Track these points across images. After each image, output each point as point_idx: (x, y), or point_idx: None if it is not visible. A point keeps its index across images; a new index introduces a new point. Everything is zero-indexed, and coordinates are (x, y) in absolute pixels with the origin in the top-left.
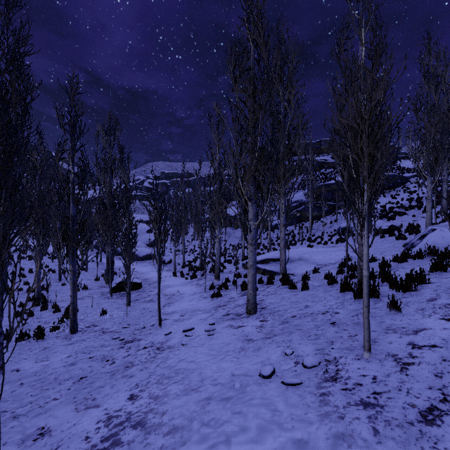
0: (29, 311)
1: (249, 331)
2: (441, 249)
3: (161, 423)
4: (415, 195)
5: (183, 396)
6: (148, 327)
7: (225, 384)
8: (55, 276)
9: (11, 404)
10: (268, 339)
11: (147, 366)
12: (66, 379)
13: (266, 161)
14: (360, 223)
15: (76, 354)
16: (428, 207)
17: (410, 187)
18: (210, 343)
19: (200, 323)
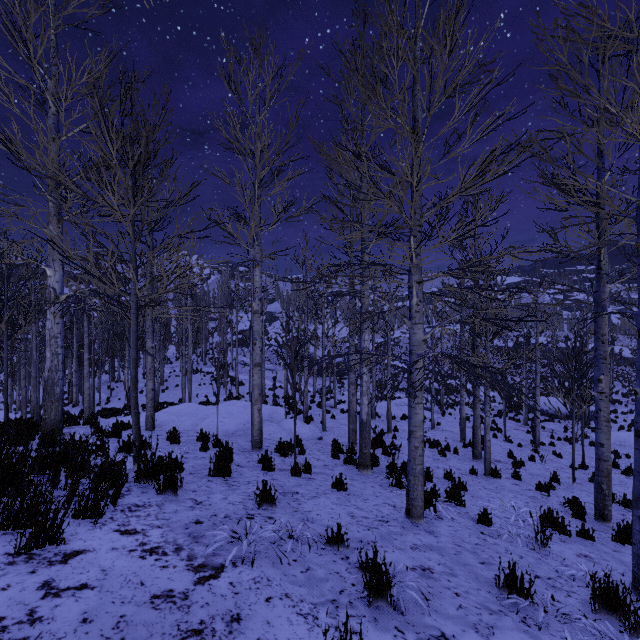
0: None
1: None
2: None
3: None
4: None
5: None
6: None
7: None
8: None
9: None
10: None
11: None
12: None
13: None
14: None
15: None
16: None
17: None
18: None
19: None
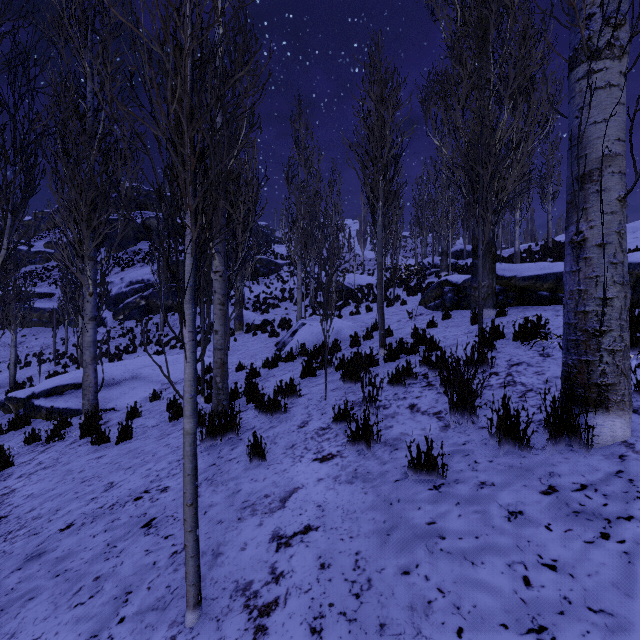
0: None
1: None
2: (310, 347)
3: None
4: (288, 286)
5: None
6: None
7: None
8: None
9: None
10: None
11: None
12: None
13: None
14: (179, 307)
15: None
16: (299, 298)
17: (284, 276)
18: None
19: None
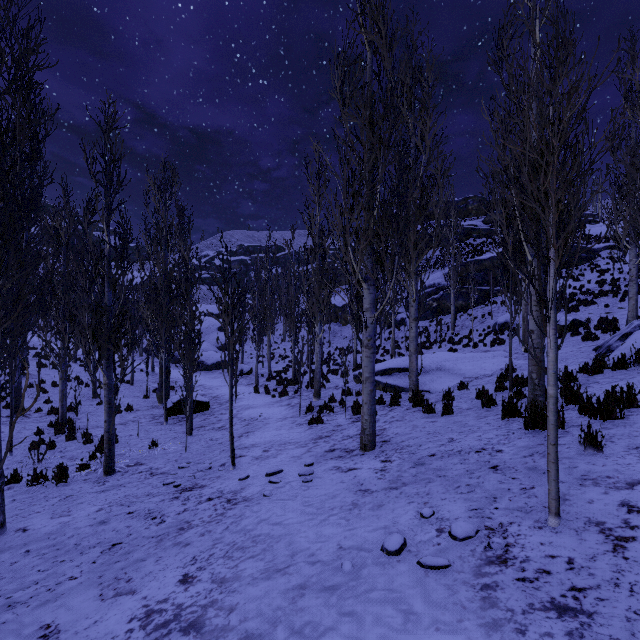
0: (50, 441)
1: (365, 477)
2: None
3: (227, 627)
4: (608, 276)
5: (263, 580)
6: (215, 467)
7: (328, 562)
8: (89, 392)
9: (8, 584)
10: (393, 490)
11: (211, 529)
12: (92, 546)
13: (390, 222)
14: (542, 312)
15: (110, 506)
16: (632, 293)
17: (601, 264)
18: (306, 494)
19: (291, 462)
